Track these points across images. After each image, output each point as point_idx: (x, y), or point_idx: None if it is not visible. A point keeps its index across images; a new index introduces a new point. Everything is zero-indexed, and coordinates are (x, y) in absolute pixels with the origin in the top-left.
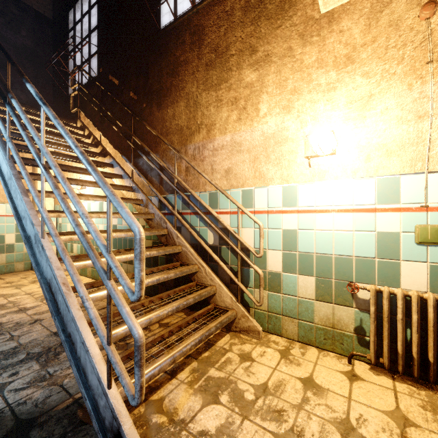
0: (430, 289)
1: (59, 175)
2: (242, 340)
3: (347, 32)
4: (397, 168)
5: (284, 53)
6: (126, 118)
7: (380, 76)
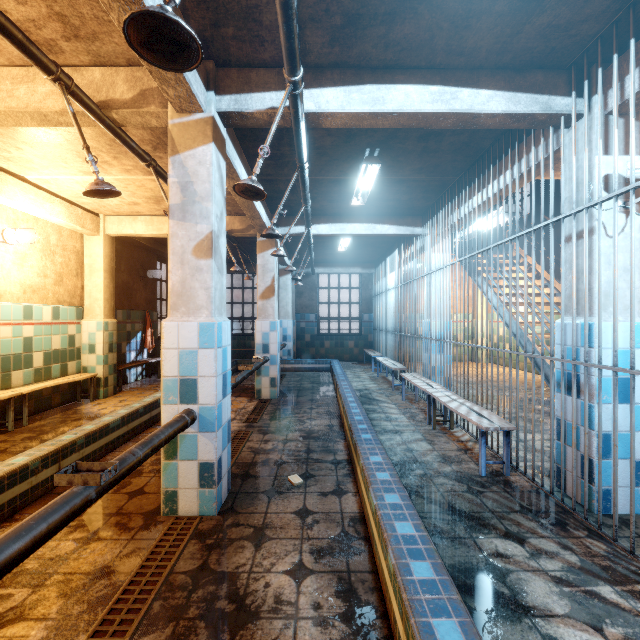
0: None
1: (539, 310)
2: None
3: None
4: None
5: None
6: (558, 247)
7: None
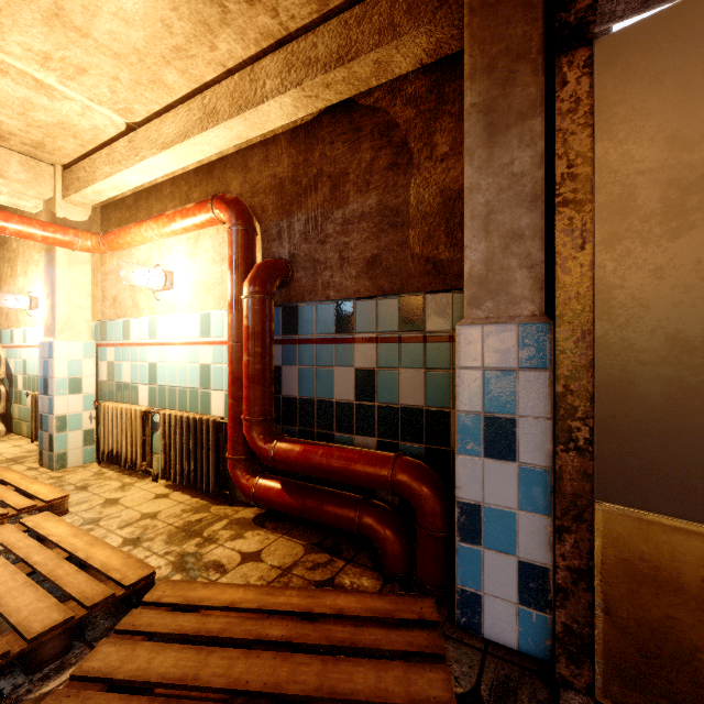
0: None
1: None
2: None
3: None
4: None
5: None
6: None
7: None
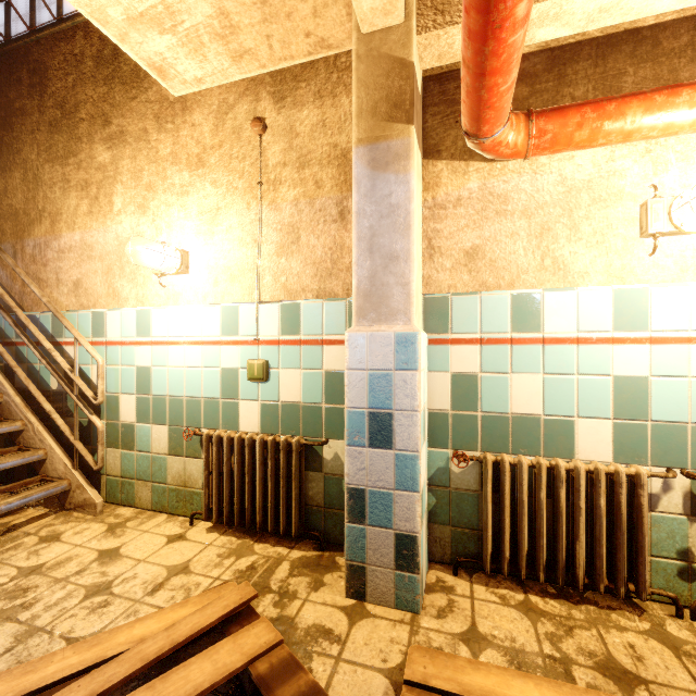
0: (261, 429)
1: None
2: (69, 519)
3: (199, 128)
4: (239, 295)
5: (140, 135)
6: None
7: (226, 188)
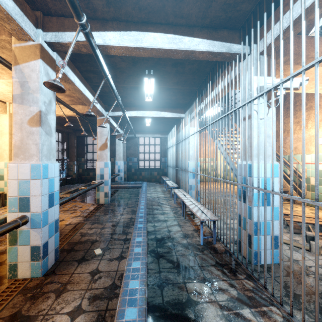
0: None
1: None
2: (297, 205)
3: None
4: None
5: None
6: None
7: None
